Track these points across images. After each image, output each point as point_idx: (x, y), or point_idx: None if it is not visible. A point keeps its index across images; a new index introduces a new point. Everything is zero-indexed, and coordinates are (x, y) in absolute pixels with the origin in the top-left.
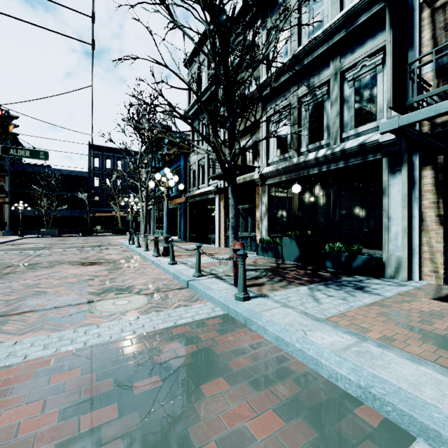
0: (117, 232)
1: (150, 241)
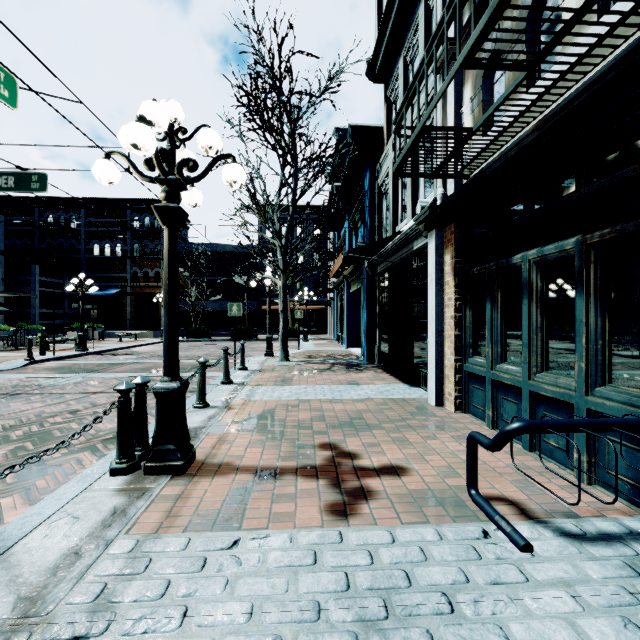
0: None
1: (292, 362)
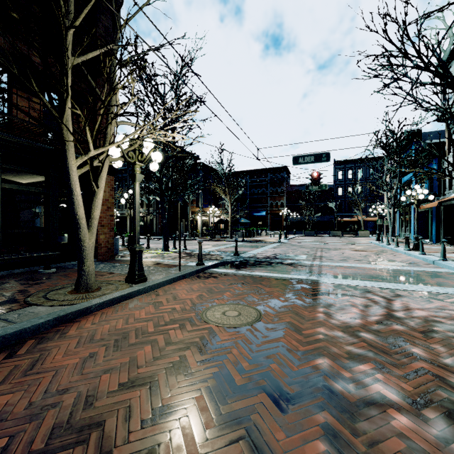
0: (360, 234)
1: None
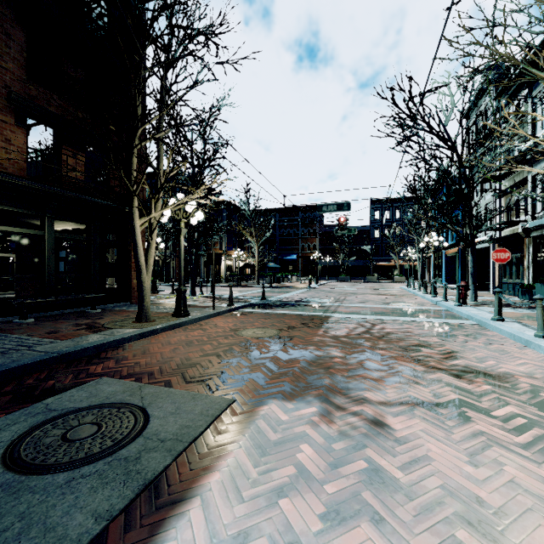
0: (395, 280)
1: None
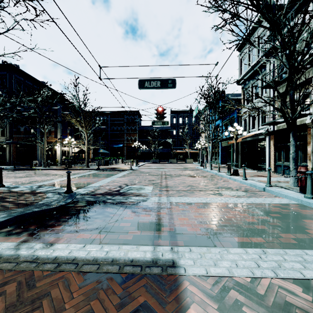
0: (187, 161)
1: (214, 167)
